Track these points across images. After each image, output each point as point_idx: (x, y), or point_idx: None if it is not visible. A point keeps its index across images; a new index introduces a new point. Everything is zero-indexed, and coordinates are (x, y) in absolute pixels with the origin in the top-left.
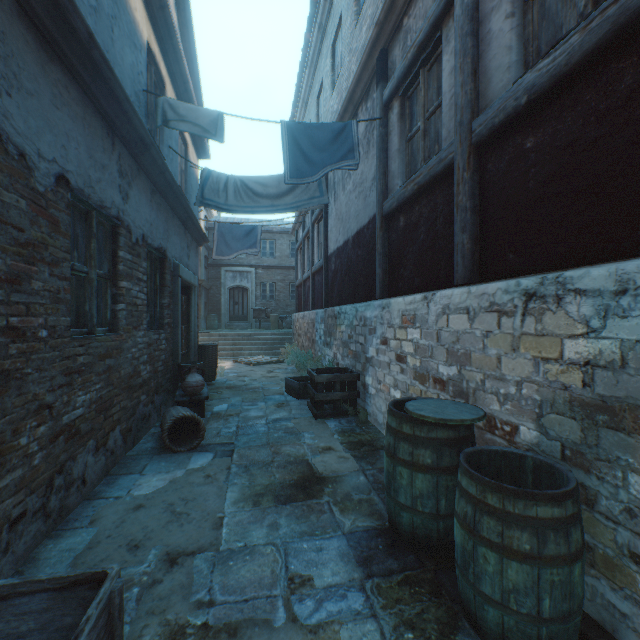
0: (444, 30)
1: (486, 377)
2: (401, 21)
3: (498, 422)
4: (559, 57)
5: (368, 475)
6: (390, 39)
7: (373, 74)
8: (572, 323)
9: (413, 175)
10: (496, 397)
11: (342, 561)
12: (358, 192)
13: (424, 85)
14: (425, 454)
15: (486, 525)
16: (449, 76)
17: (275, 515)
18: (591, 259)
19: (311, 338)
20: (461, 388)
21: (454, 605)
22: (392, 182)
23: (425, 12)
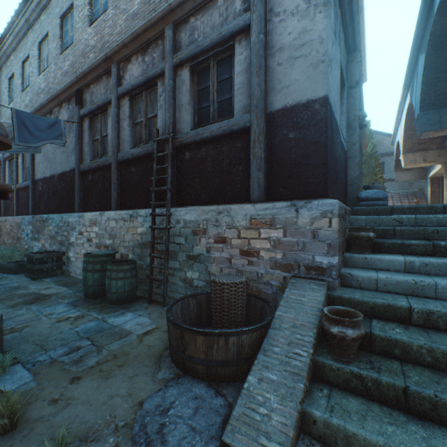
0: (109, 109)
1: (121, 241)
2: (90, 84)
3: (124, 255)
4: (138, 151)
5: (74, 289)
6: (84, 87)
7: (74, 94)
8: (139, 223)
9: (96, 160)
10: (124, 247)
11: (66, 307)
12: (63, 150)
13: (101, 122)
14: (98, 266)
15: (114, 274)
16: (111, 129)
17: (28, 307)
18: (145, 207)
19: (17, 236)
20: (114, 247)
21: (106, 303)
22: (85, 156)
23: (101, 93)
